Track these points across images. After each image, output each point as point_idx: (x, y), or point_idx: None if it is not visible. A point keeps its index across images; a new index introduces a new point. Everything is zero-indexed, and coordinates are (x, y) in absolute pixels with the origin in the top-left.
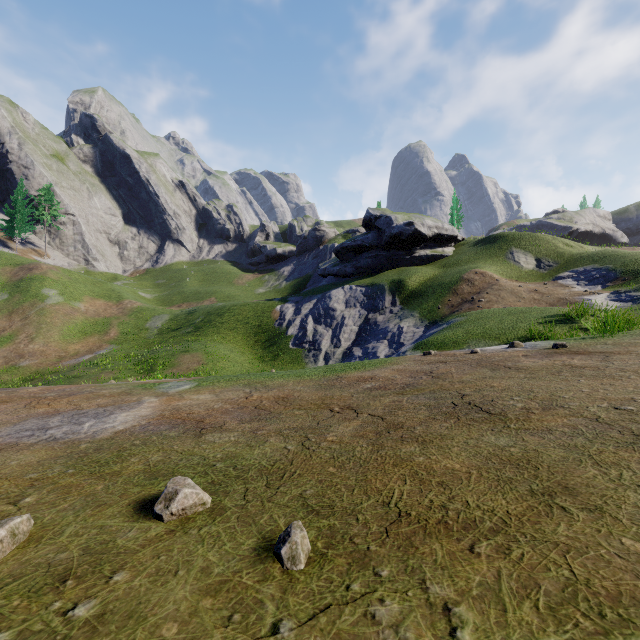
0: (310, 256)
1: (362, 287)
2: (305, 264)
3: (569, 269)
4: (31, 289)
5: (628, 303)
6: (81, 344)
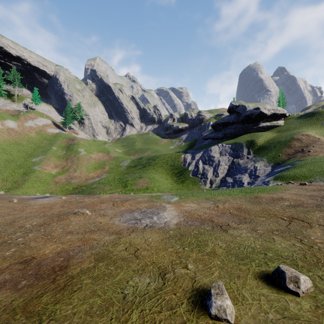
0: (196, 129)
1: (229, 144)
2: (194, 133)
3: None
4: (74, 149)
5: None
6: (94, 173)
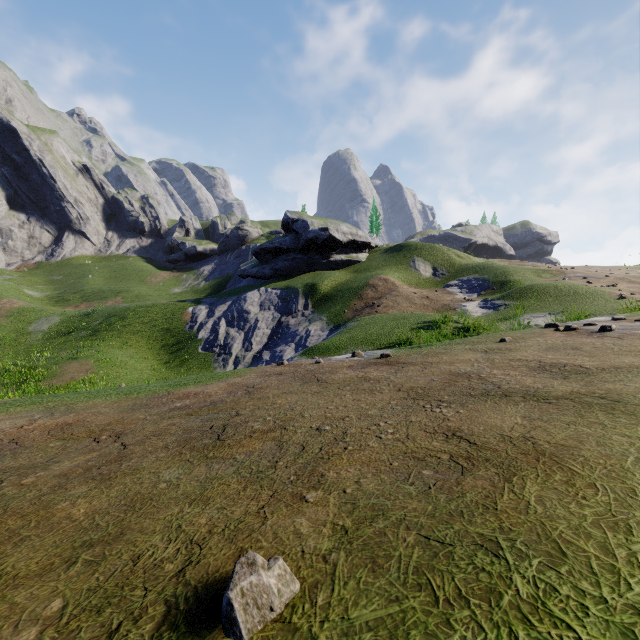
0: (232, 256)
1: (277, 290)
2: (226, 264)
3: (457, 278)
4: None
5: (490, 310)
6: None
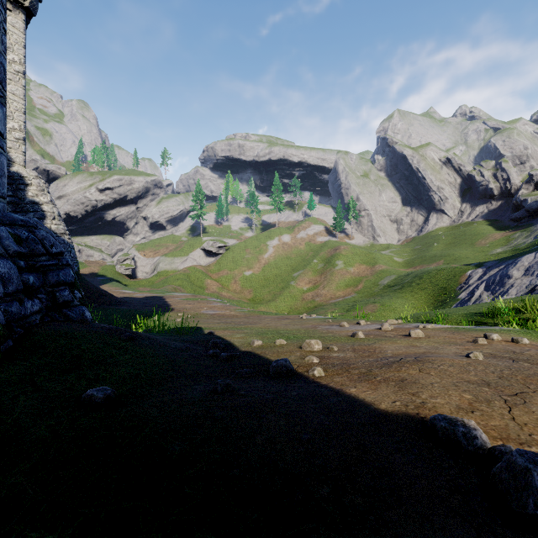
0: None
1: None
2: None
3: None
4: (332, 261)
5: None
6: (343, 292)
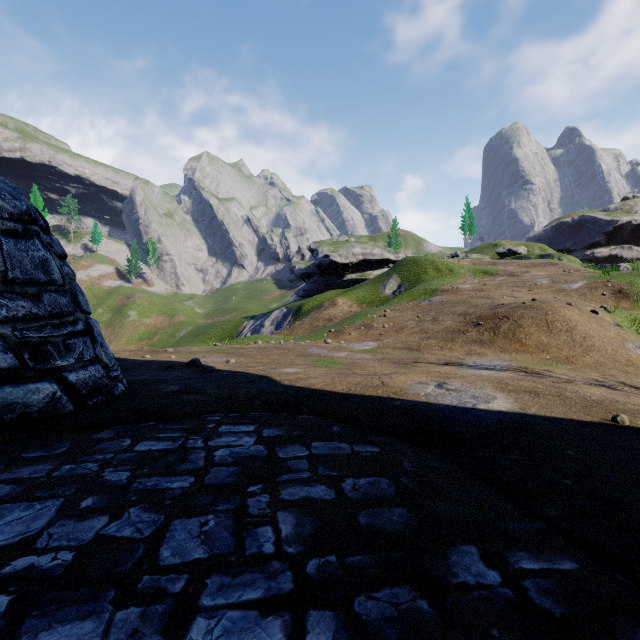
0: None
1: (286, 309)
2: None
3: None
4: (123, 311)
5: None
6: (135, 346)
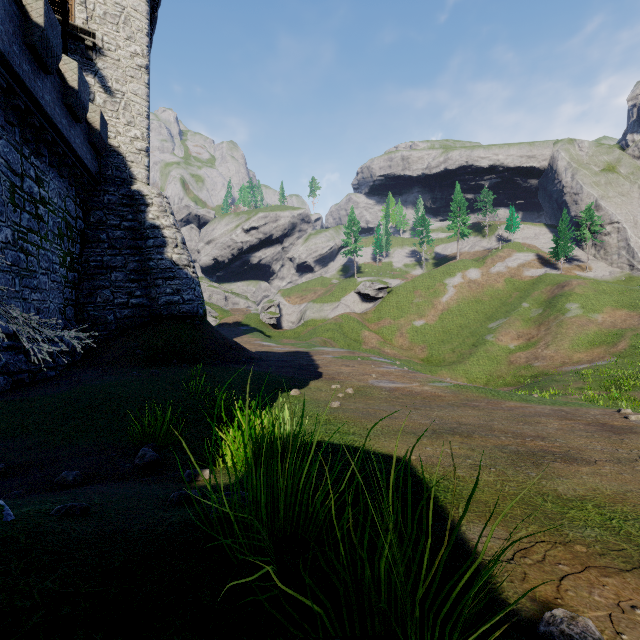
0: None
1: None
2: None
3: None
4: (557, 304)
5: None
6: (585, 354)
